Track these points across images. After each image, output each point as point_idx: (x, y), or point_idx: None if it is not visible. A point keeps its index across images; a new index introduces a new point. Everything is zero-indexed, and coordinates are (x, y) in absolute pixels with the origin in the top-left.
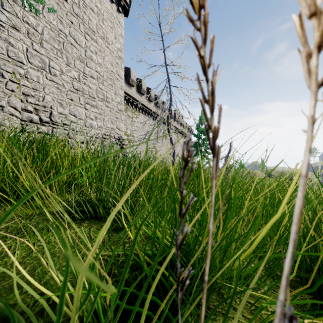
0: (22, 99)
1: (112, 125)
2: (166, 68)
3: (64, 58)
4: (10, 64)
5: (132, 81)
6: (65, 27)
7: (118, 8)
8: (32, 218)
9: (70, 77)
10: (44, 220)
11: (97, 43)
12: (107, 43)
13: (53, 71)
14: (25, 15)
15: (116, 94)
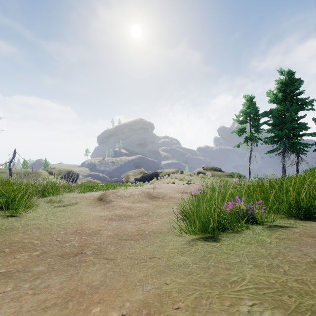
0: None
1: None
2: None
3: None
4: None
5: None
6: None
7: None
8: None
9: None
10: None
11: None
12: None
13: None
14: None
15: None
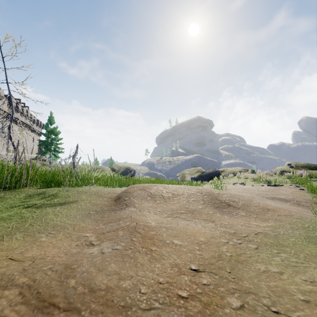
0: None
1: None
2: (8, 86)
3: None
4: None
5: None
6: None
7: None
8: None
9: None
10: None
11: None
12: None
13: None
14: None
15: None
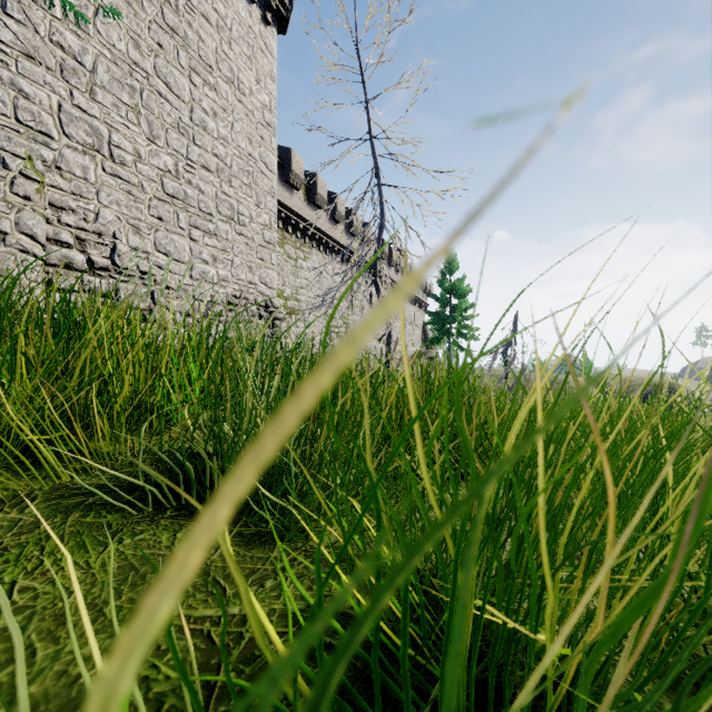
0: (50, 217)
1: (252, 276)
2: (372, 146)
3: (144, 125)
4: (23, 138)
5: (296, 178)
6: (146, 55)
7: (265, 15)
8: (27, 505)
9: (158, 168)
10: (59, 509)
11: (217, 92)
12: (240, 92)
13: (118, 154)
14: (57, 29)
15: (259, 207)
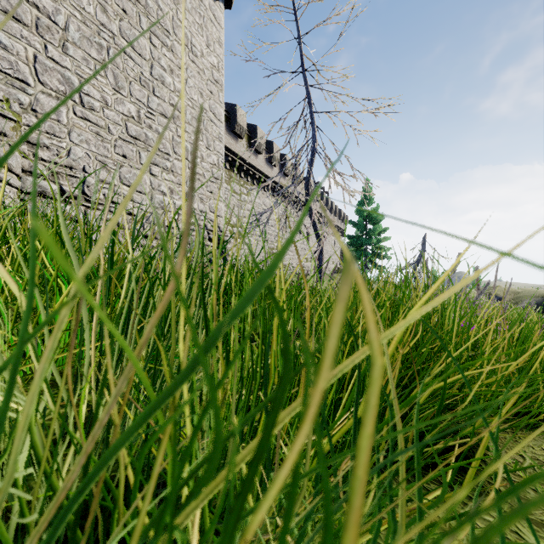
0: (26, 152)
1: (202, 206)
2: (304, 77)
3: (110, 77)
4: (1, 83)
5: (240, 128)
6: (112, 18)
7: None
8: None
9: (122, 114)
10: None
11: (173, 52)
12: (193, 54)
13: (87, 101)
14: None
15: (209, 149)
